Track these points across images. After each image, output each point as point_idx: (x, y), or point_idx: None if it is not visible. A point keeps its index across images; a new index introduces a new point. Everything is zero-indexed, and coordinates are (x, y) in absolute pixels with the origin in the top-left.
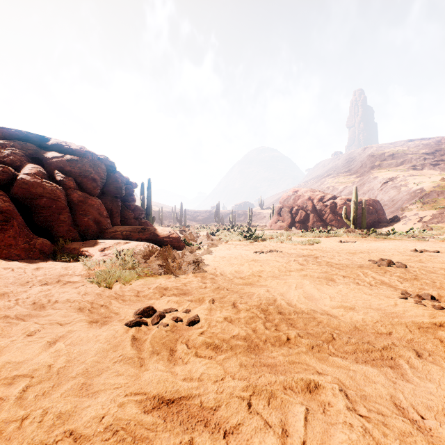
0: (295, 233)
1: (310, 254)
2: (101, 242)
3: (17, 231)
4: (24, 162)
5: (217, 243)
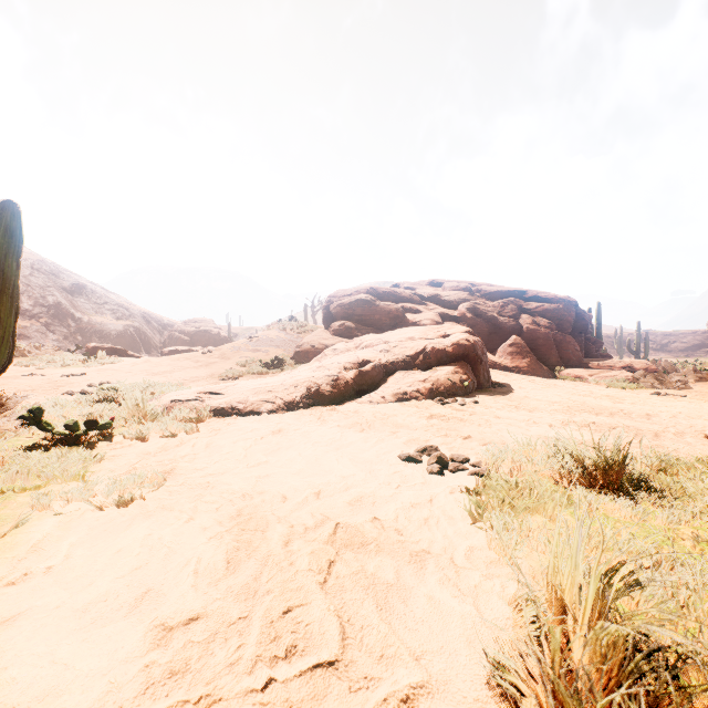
0: None
1: None
2: (586, 370)
3: (534, 361)
4: (520, 314)
5: (707, 377)
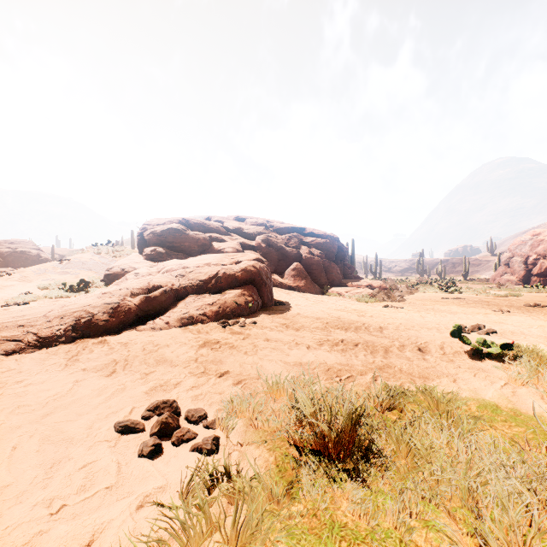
0: (509, 288)
1: (486, 301)
2: (344, 288)
3: (309, 281)
4: (300, 246)
5: (414, 291)
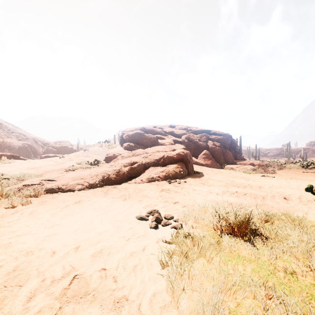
0: None
1: None
2: (235, 165)
3: (213, 161)
4: (208, 140)
5: (282, 168)
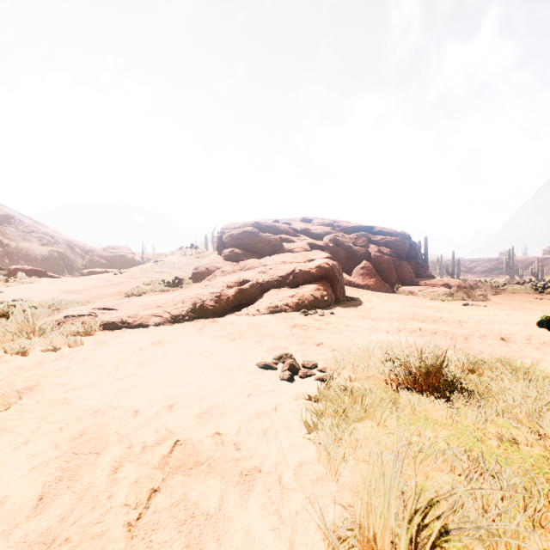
0: None
1: None
2: (417, 287)
3: (379, 280)
4: (369, 244)
5: (499, 291)
